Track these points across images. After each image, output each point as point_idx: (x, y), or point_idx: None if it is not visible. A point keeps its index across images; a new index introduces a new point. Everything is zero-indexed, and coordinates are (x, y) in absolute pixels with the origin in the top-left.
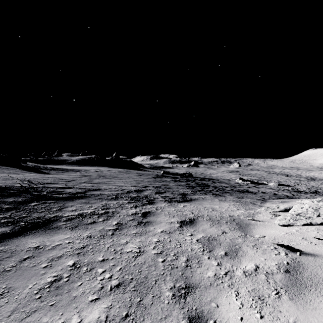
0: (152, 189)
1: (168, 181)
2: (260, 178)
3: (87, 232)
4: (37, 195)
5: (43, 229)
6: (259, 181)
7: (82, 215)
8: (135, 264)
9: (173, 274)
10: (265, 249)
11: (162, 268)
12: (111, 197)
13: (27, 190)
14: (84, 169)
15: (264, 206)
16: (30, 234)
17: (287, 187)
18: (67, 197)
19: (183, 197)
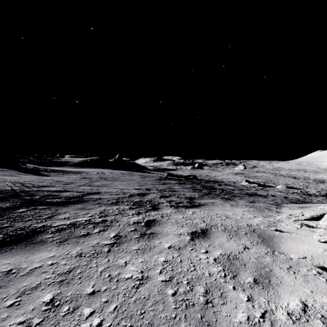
0: (156, 192)
1: (173, 184)
2: (266, 181)
3: (77, 248)
4: (28, 199)
5: (24, 244)
6: (266, 184)
7: (75, 224)
8: (135, 299)
9: (190, 318)
10: (306, 273)
11: (173, 306)
12: (111, 202)
13: (17, 194)
14: (86, 171)
15: (282, 212)
16: (5, 251)
17: (296, 190)
18: (62, 201)
19: (191, 202)
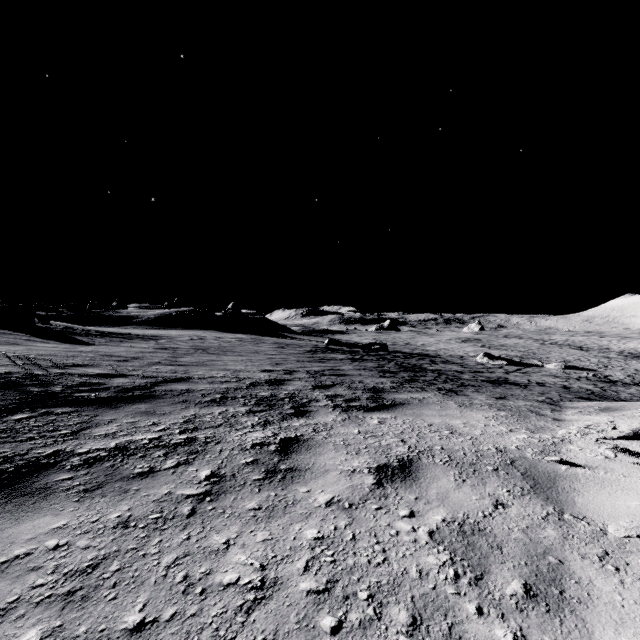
0: (306, 378)
1: (340, 361)
2: (525, 354)
3: (122, 506)
4: (37, 393)
5: (3, 496)
6: (524, 361)
7: (126, 449)
8: None
9: None
10: None
11: None
12: (211, 398)
13: (16, 382)
14: (168, 335)
15: (567, 421)
16: None
17: (585, 372)
18: (107, 397)
19: (376, 398)
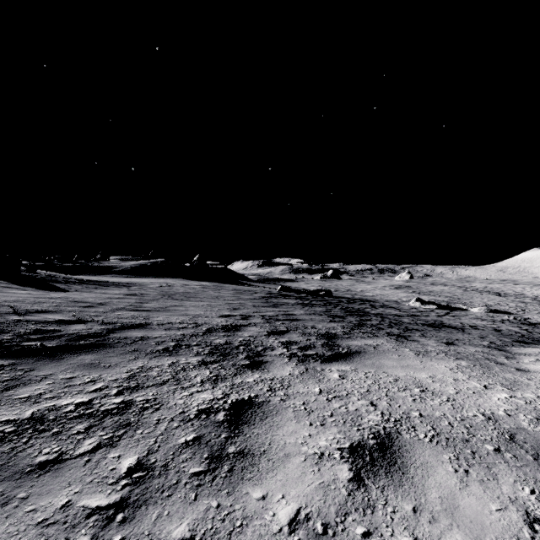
0: (261, 323)
1: (292, 306)
2: (451, 300)
3: None
4: None
5: None
6: (451, 305)
7: (41, 420)
8: None
9: None
10: None
11: None
12: (164, 347)
13: None
14: (141, 282)
15: (534, 372)
16: None
17: (506, 315)
18: (55, 347)
19: (331, 345)
